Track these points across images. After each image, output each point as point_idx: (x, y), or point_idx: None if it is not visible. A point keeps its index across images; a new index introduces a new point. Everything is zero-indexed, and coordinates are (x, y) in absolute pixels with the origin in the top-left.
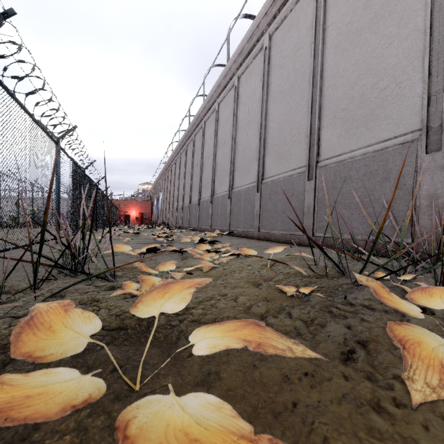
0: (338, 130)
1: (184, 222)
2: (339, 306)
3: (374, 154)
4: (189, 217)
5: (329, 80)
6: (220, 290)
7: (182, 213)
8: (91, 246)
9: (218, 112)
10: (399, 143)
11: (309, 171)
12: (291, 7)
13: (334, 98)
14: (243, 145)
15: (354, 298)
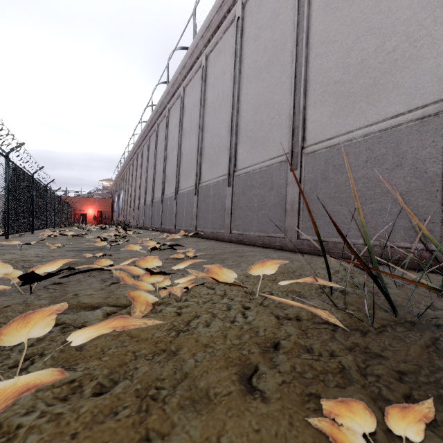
0: (329, 108)
1: (146, 221)
2: None
3: (381, 134)
4: (151, 216)
5: (316, 48)
6: (146, 433)
7: (144, 211)
8: None
9: (183, 97)
10: (416, 118)
11: (293, 159)
12: None
13: (324, 68)
14: (211, 132)
15: None
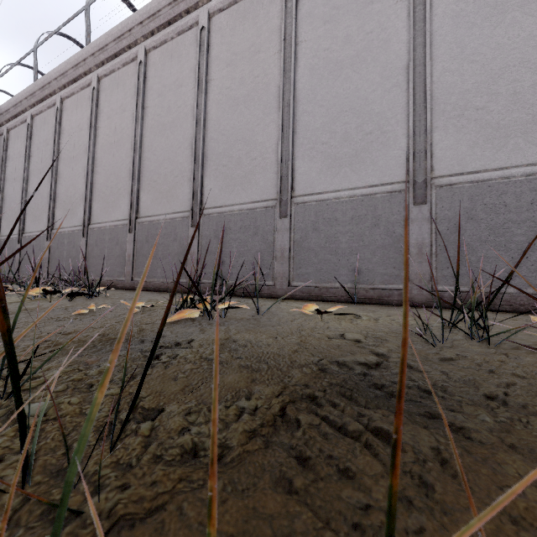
0: (62, 213)
1: None
2: None
3: (72, 232)
4: None
5: (60, 179)
6: None
7: None
8: None
9: None
10: (78, 230)
11: (49, 235)
12: (45, 108)
13: (62, 192)
14: (10, 197)
15: None
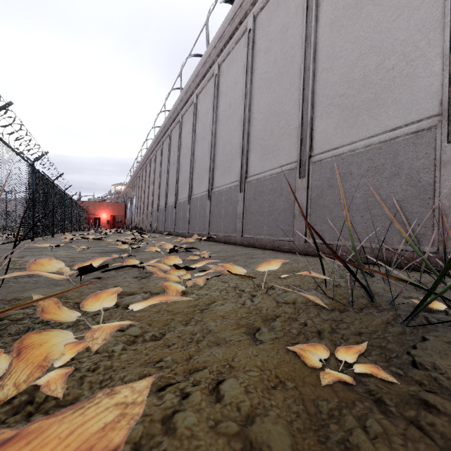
0: (334, 119)
1: (160, 225)
2: (432, 403)
3: (381, 145)
4: (164, 220)
5: (323, 63)
6: (189, 354)
7: (157, 216)
8: (27, 258)
9: (196, 104)
10: (411, 132)
11: (301, 167)
12: None
13: (330, 82)
14: (224, 140)
15: (431, 365)
